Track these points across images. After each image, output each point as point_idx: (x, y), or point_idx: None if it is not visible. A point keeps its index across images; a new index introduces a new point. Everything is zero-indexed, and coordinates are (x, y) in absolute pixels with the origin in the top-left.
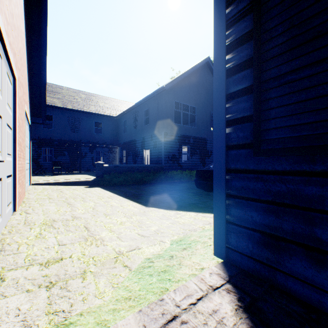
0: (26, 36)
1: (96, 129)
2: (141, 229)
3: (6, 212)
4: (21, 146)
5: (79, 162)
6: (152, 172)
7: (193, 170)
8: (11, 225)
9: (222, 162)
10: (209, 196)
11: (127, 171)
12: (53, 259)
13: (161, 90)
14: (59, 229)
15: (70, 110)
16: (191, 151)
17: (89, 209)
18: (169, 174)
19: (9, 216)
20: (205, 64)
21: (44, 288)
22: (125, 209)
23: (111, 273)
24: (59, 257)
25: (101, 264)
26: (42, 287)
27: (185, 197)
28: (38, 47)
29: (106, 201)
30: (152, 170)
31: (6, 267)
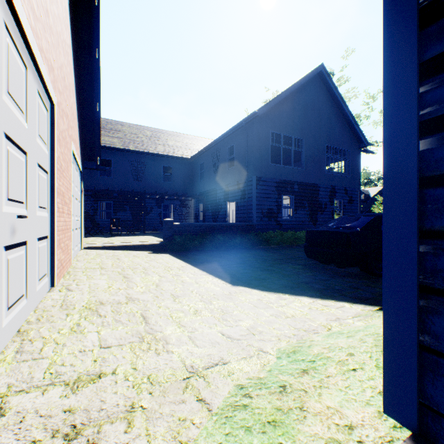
0: (73, 52)
1: (165, 177)
2: (226, 325)
3: (37, 289)
4: (65, 198)
5: (143, 220)
6: (240, 234)
7: (298, 231)
8: (43, 307)
9: (407, 214)
10: (328, 270)
11: (204, 232)
12: (86, 375)
13: (252, 117)
14: (106, 318)
15: (133, 152)
16: (295, 203)
17: (151, 286)
18: (264, 236)
19: (43, 293)
20: (317, 75)
21: (60, 440)
22: (202, 289)
23: (176, 415)
24: (97, 371)
25: (160, 391)
26: (58, 438)
27: (290, 271)
28: (90, 67)
29: (176, 274)
30: (240, 230)
31: (15, 386)
